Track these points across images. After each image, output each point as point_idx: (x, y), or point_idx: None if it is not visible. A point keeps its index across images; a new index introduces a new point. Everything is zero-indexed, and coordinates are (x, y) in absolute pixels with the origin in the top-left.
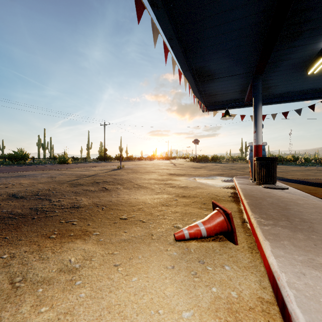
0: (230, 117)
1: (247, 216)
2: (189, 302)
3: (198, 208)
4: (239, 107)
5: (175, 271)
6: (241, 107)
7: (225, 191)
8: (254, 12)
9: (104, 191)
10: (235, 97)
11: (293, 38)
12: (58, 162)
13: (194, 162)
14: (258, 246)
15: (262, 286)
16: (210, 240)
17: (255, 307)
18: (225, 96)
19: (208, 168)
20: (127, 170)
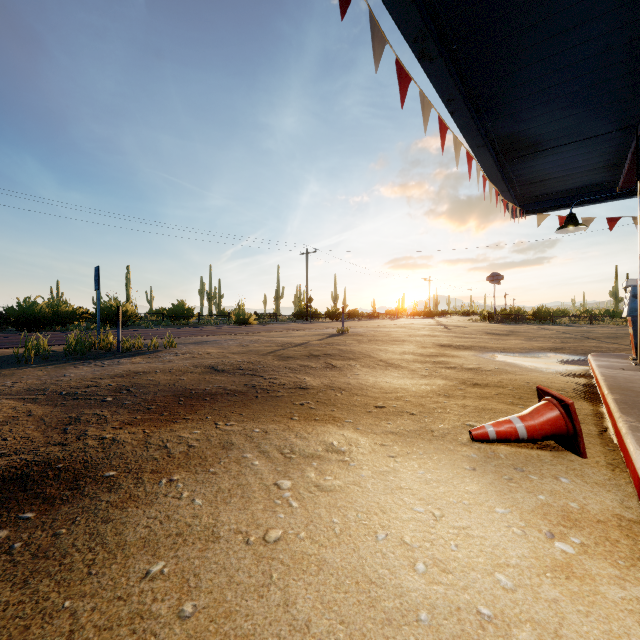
0: (578, 228)
1: (611, 421)
2: (504, 502)
3: (507, 404)
4: (604, 200)
5: (478, 473)
6: (608, 200)
7: (565, 380)
8: (633, 18)
9: (332, 370)
10: (593, 180)
11: None
12: (234, 322)
13: (490, 322)
14: (627, 462)
15: (624, 505)
16: (533, 448)
17: (608, 521)
18: (566, 181)
19: (525, 335)
20: (355, 336)
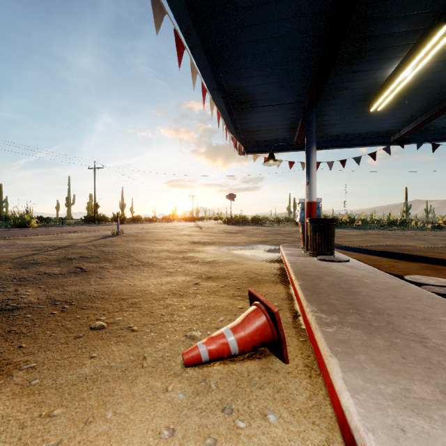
0: (275, 163)
1: (300, 306)
2: None
3: (229, 297)
4: (287, 150)
5: (175, 444)
6: (289, 150)
7: (268, 266)
8: (308, 11)
9: (78, 275)
10: (282, 136)
11: (355, 60)
12: (11, 225)
13: (228, 224)
14: (320, 364)
15: None
16: (245, 358)
17: None
18: (268, 134)
19: (247, 233)
20: (127, 237)
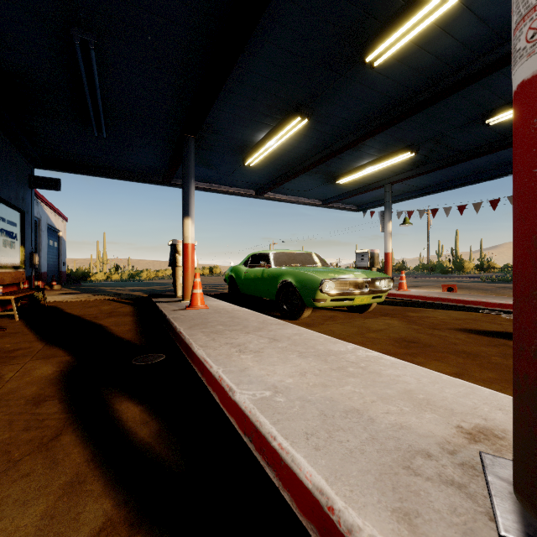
0: None
1: None
2: None
3: None
4: None
5: None
6: None
7: None
8: None
9: None
10: None
11: None
12: None
13: None
14: None
15: None
16: None
17: None
18: None
19: None
20: None
